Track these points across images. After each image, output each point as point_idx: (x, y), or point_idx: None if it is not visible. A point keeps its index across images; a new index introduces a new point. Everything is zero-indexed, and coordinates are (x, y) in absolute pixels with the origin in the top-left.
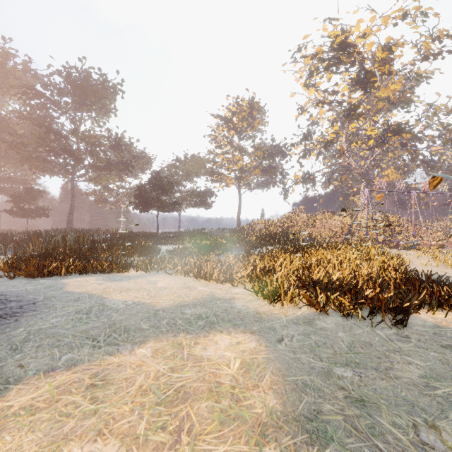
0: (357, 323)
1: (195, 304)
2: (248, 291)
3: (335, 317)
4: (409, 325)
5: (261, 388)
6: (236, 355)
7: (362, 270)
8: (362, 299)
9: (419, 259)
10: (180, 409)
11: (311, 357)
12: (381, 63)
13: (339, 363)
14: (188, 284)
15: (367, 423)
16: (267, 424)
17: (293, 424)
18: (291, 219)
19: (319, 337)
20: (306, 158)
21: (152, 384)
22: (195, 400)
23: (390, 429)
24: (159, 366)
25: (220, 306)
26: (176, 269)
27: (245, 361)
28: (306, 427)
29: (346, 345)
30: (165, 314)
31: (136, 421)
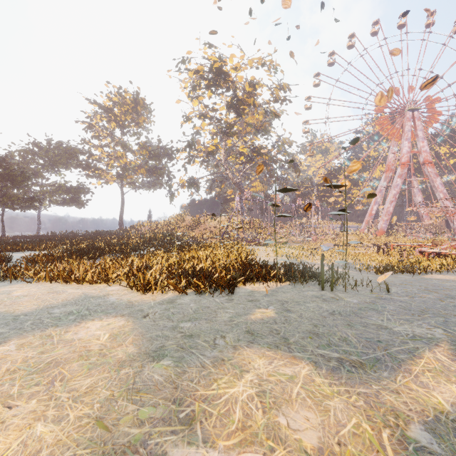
0: (206, 297)
1: (66, 304)
2: (124, 287)
3: (192, 296)
4: (237, 293)
5: (125, 345)
6: (106, 332)
7: (221, 262)
8: (211, 280)
9: (265, 252)
10: (52, 372)
11: (166, 321)
12: (248, 96)
13: (184, 321)
14: (55, 289)
15: (190, 344)
16: (125, 361)
17: (144, 356)
18: (177, 222)
19: (176, 309)
20: (191, 164)
21: (21, 366)
22: (67, 364)
23: (201, 343)
24: (27, 354)
25: (93, 302)
26: (39, 276)
27: (113, 334)
28: (152, 355)
29: (193, 310)
30: (28, 317)
31: (8, 388)
